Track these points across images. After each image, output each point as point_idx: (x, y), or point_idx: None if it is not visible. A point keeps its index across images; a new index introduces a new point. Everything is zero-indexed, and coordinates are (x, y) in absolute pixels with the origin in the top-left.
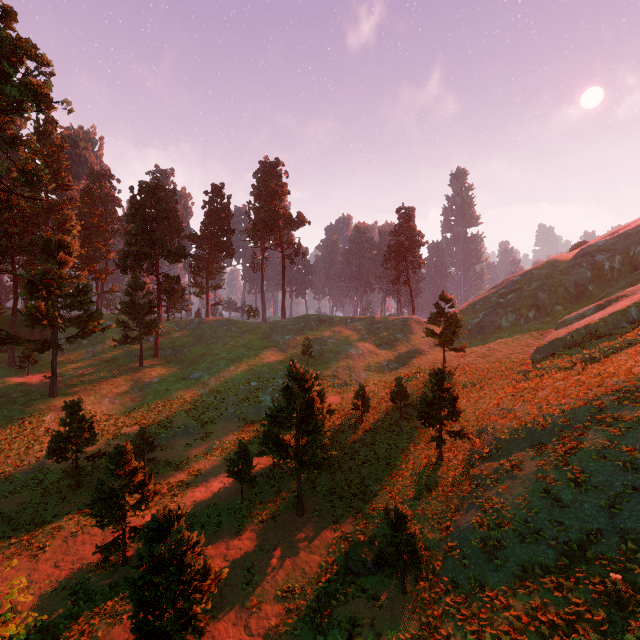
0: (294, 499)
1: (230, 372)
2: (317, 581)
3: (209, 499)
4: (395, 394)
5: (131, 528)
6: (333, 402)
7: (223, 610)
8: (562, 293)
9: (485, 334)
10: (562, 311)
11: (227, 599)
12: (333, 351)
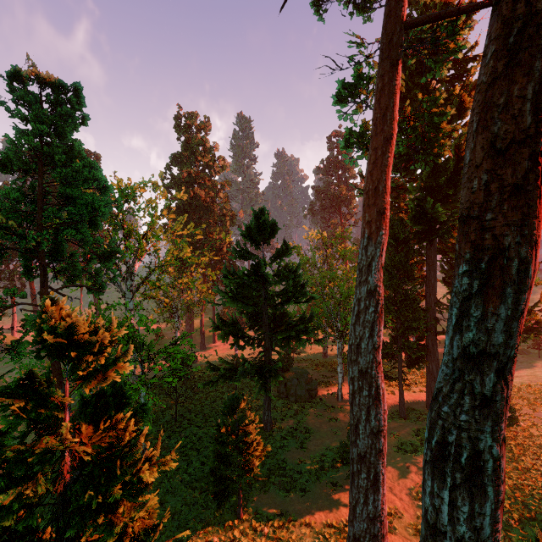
0: None
1: None
2: None
3: None
4: None
5: None
6: None
7: None
8: None
9: None
10: None
11: None
12: None
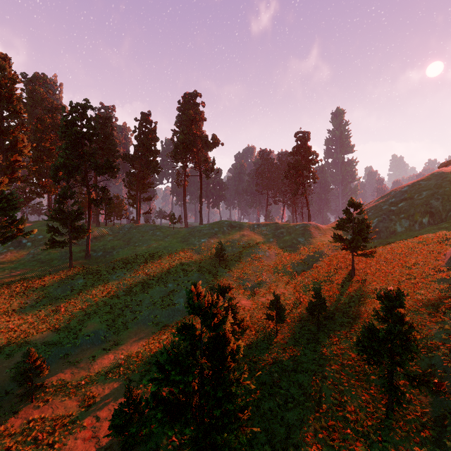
0: None
1: (149, 273)
2: None
3: None
4: (313, 305)
5: None
6: (244, 306)
7: None
8: None
9: (381, 238)
10: None
11: None
12: (243, 253)
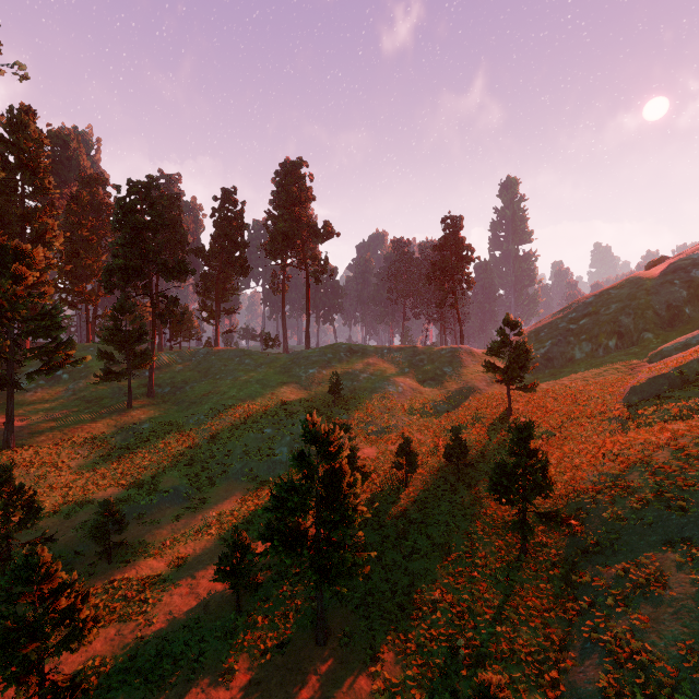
0: (313, 612)
1: (239, 415)
2: None
3: (191, 610)
4: (451, 450)
5: (50, 684)
6: (368, 456)
7: None
8: (651, 317)
9: (554, 368)
10: (653, 339)
11: None
12: (367, 388)
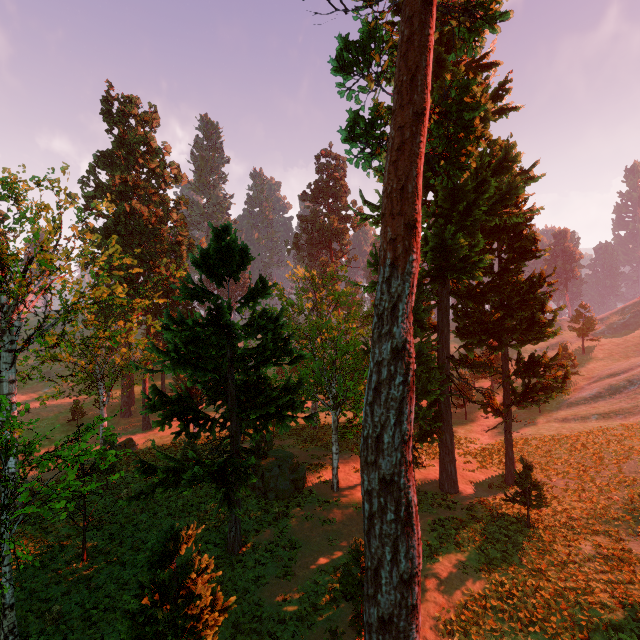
0: None
1: None
2: None
3: None
4: None
5: None
6: None
7: (471, 412)
8: None
9: (629, 331)
10: None
11: (471, 411)
12: None
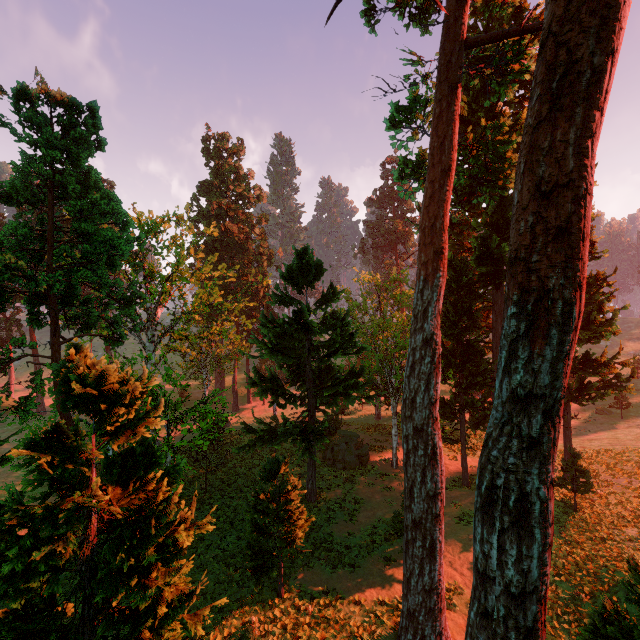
0: None
1: None
2: (580, 414)
3: None
4: (633, 364)
5: None
6: None
7: None
8: None
9: None
10: None
11: None
12: None
